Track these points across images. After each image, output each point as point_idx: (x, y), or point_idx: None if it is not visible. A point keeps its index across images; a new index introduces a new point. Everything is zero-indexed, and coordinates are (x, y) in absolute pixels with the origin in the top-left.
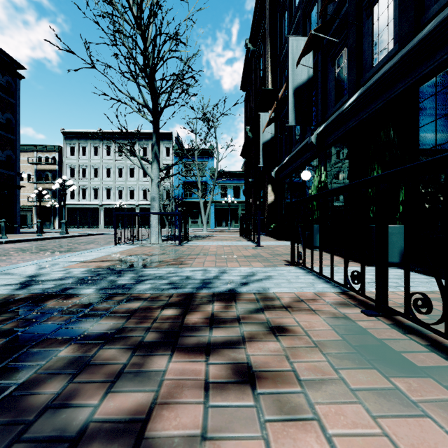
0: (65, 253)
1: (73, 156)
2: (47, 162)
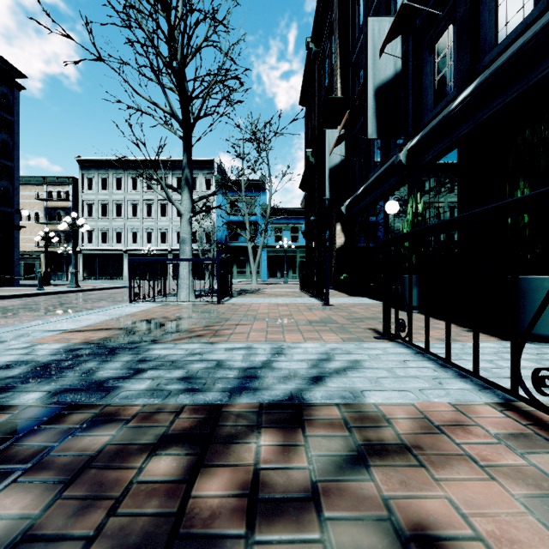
0: (60, 314)
1: (90, 190)
2: (58, 198)
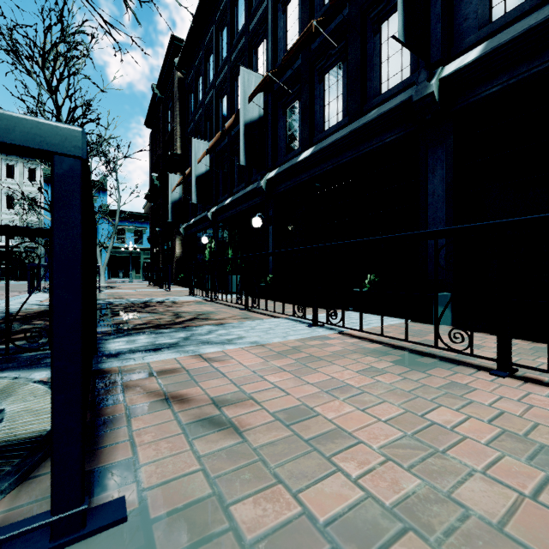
0: None
1: None
2: None
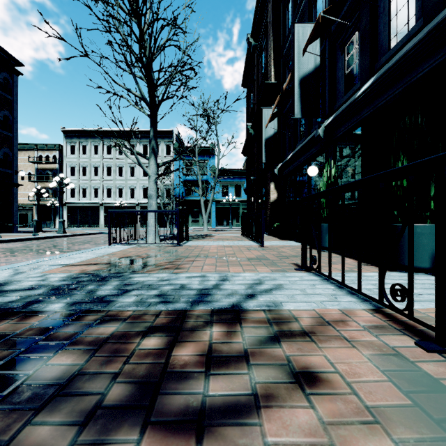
0: (55, 253)
1: (73, 155)
2: (47, 161)
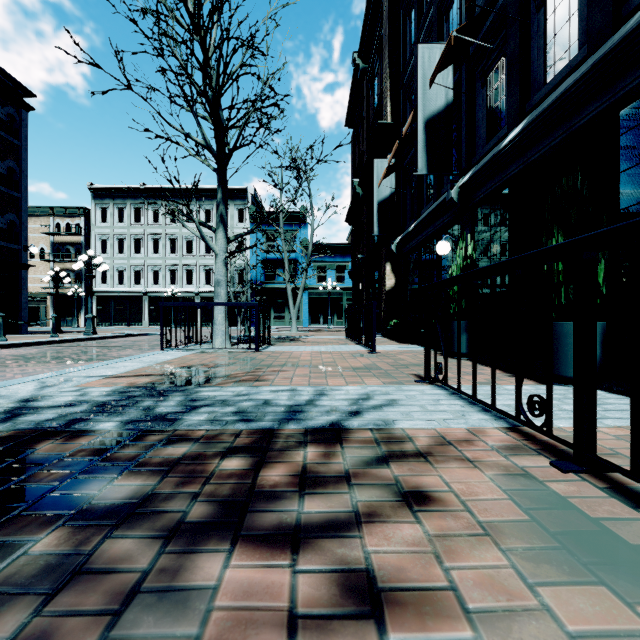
0: (87, 362)
1: (105, 223)
2: (68, 232)
